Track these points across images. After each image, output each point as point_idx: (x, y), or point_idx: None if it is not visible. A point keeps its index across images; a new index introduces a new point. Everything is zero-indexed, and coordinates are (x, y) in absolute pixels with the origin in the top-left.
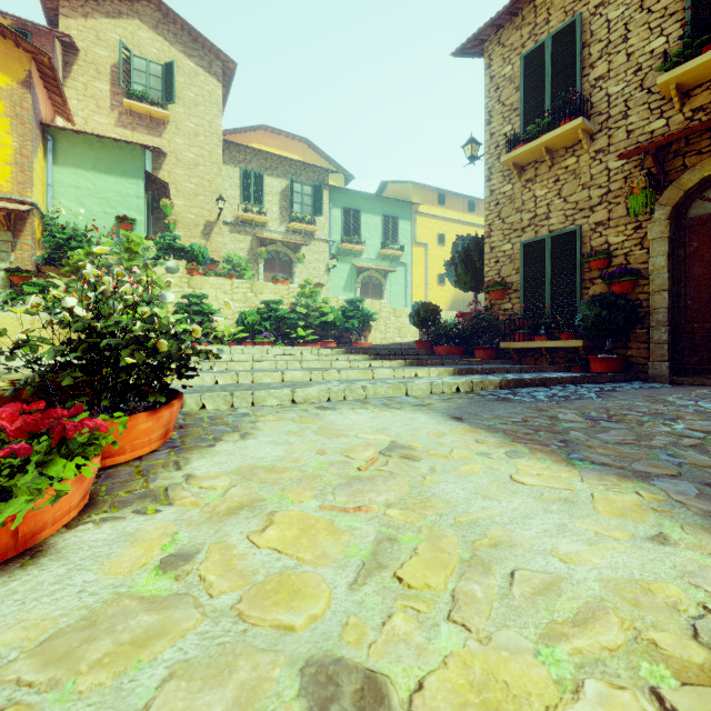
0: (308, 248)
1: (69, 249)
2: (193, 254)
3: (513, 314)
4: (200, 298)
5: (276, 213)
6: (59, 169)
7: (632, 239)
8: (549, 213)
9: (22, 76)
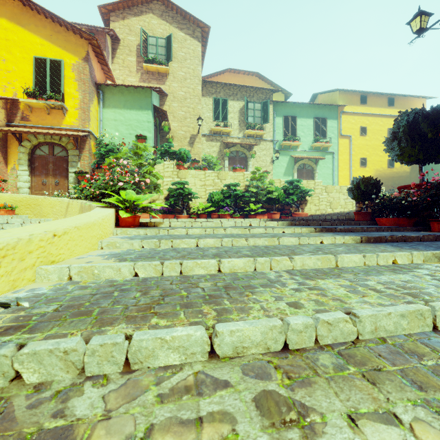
0: (258, 147)
1: (108, 157)
2: (180, 156)
3: None
4: (183, 184)
5: (236, 125)
6: (106, 110)
7: None
8: None
9: (84, 55)
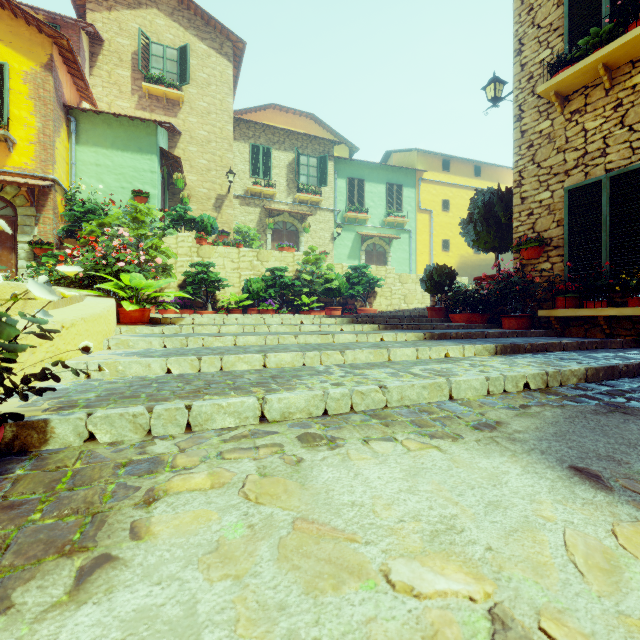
0: (313, 218)
1: (86, 222)
2: (202, 225)
3: (555, 276)
4: (206, 266)
5: (283, 186)
6: (81, 148)
7: None
8: (606, 148)
9: (45, 60)
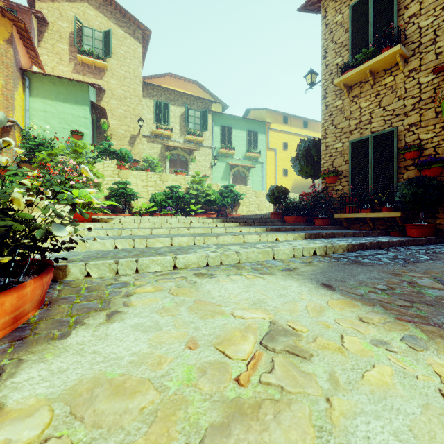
0: (198, 152)
1: (38, 152)
2: (121, 155)
3: (344, 193)
4: (125, 184)
5: (177, 129)
6: (33, 99)
7: (440, 135)
8: (371, 119)
9: (7, 36)
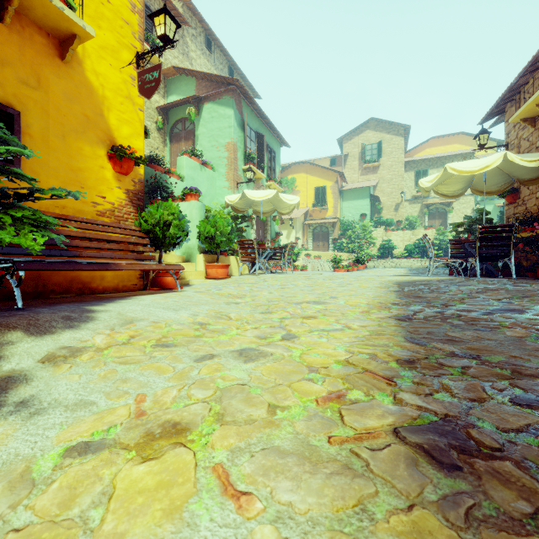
0: (457, 202)
1: (347, 230)
2: (387, 223)
3: None
4: (388, 241)
5: None
6: (343, 202)
7: None
8: None
9: (335, 180)
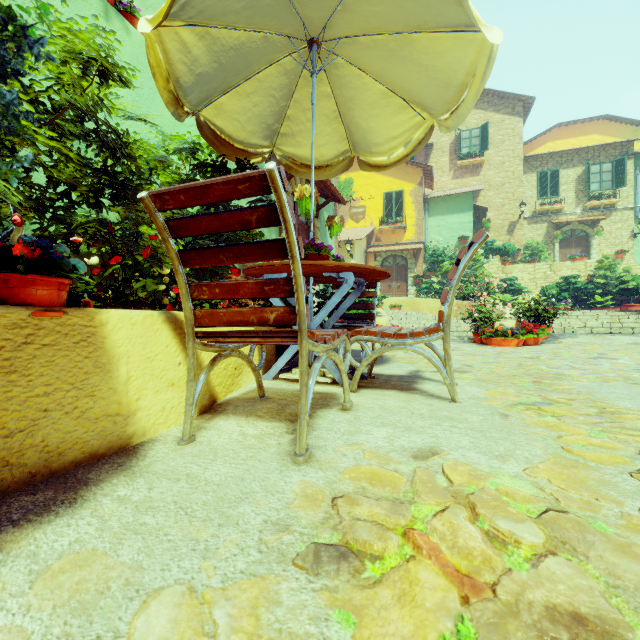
0: (607, 220)
1: (438, 262)
2: (505, 251)
3: None
4: (512, 280)
5: (571, 198)
6: (430, 219)
7: None
8: None
9: (419, 180)
